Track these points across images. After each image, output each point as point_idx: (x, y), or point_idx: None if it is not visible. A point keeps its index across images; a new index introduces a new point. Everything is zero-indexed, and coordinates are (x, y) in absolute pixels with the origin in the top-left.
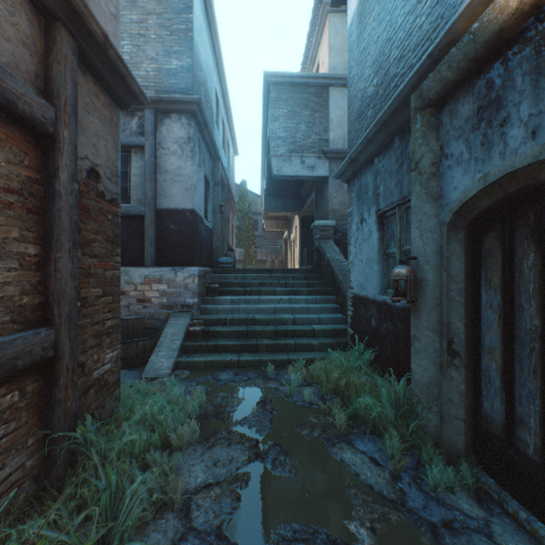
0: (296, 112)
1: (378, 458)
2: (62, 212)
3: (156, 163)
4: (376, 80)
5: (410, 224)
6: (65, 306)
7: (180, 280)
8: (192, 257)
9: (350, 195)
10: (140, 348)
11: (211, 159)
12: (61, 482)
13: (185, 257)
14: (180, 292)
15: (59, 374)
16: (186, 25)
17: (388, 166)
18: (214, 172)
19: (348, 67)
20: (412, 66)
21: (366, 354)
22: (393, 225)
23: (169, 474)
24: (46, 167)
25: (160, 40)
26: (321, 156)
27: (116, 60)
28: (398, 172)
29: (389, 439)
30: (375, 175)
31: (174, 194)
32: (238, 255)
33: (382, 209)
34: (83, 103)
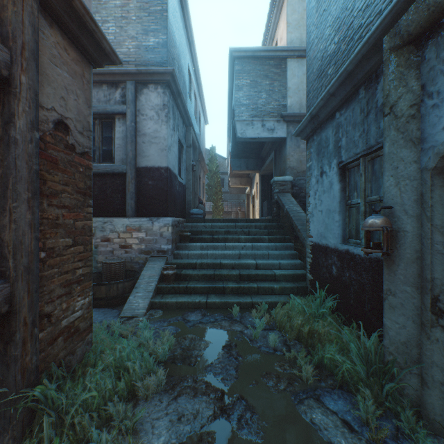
0: (258, 82)
1: (351, 421)
2: (18, 160)
3: (136, 127)
4: (338, 37)
5: (376, 174)
6: (22, 258)
7: (157, 229)
8: (166, 209)
9: (309, 150)
10: (120, 289)
11: (184, 125)
12: (17, 442)
13: (160, 209)
14: (157, 239)
15: (14, 329)
16: (162, 7)
17: (352, 118)
18: (186, 136)
19: (307, 33)
20: (381, 12)
21: (329, 302)
22: (356, 176)
23: (129, 438)
24: (1, 113)
25: (139, 21)
26: (280, 119)
27: (83, 12)
28: (364, 122)
29: (363, 401)
30: (336, 129)
31: (151, 154)
32: (208, 207)
33: (344, 160)
34: (49, 54)
